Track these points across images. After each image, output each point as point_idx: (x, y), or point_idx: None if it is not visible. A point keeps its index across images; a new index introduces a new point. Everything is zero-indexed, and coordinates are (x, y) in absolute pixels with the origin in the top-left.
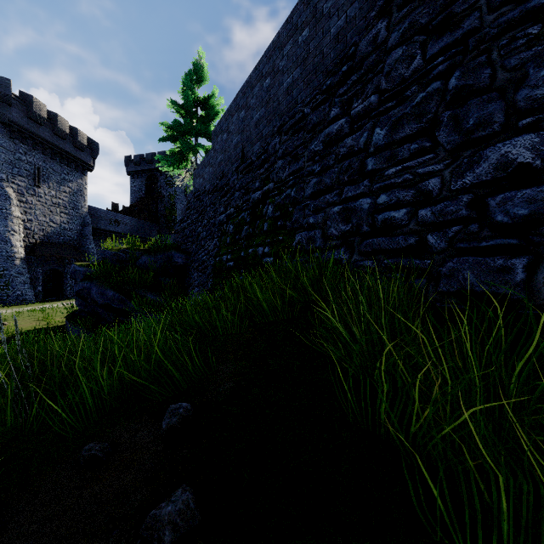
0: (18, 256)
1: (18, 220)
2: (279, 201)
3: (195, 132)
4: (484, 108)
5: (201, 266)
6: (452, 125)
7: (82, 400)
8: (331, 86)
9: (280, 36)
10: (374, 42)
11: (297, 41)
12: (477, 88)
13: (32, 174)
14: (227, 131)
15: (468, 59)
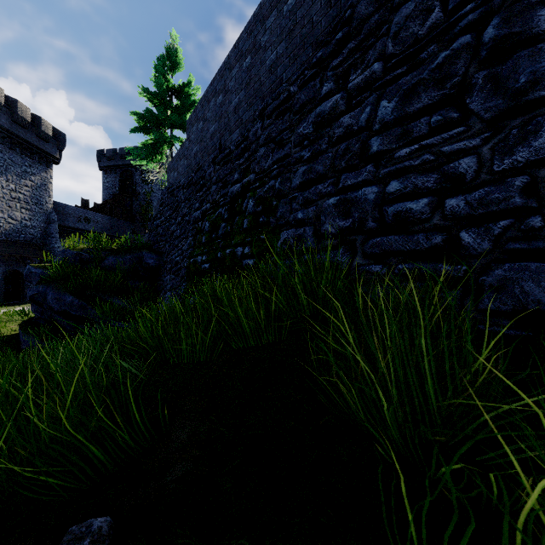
0: None
1: None
2: (261, 193)
3: (170, 123)
4: (543, 59)
5: (174, 268)
6: (491, 87)
7: None
8: (322, 58)
9: (262, 8)
10: (376, 1)
11: (281, 11)
12: (527, 36)
13: None
14: (203, 119)
15: (511, 1)
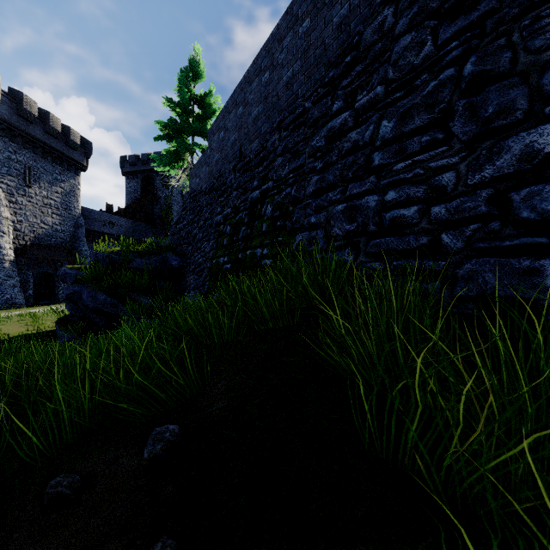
0: (7, 258)
1: (7, 221)
2: (278, 200)
3: (191, 130)
4: (505, 94)
5: (197, 269)
6: (468, 114)
7: (58, 419)
8: (333, 78)
9: (279, 28)
10: (380, 30)
11: (297, 32)
12: (496, 74)
13: (22, 174)
14: (224, 128)
15: (485, 42)
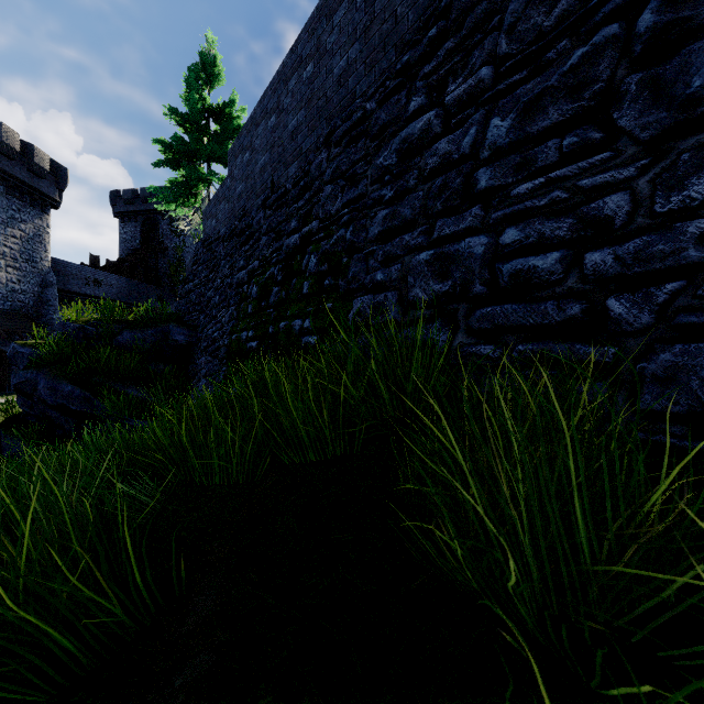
0: None
1: None
2: (326, 247)
3: (207, 155)
4: None
5: (211, 347)
6: (649, 96)
7: None
8: (409, 63)
9: None
10: None
11: (354, 1)
12: (702, 22)
13: None
14: (250, 148)
15: None
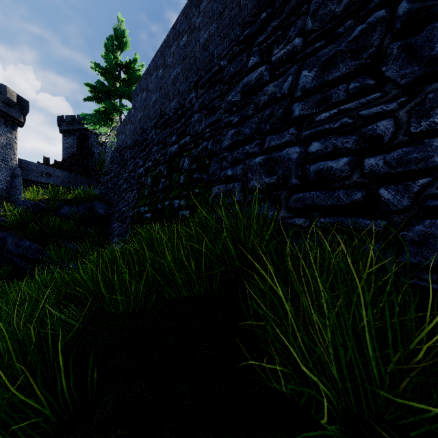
0: None
1: None
2: (195, 153)
3: (119, 94)
4: None
5: (121, 216)
6: (406, 56)
7: None
8: (248, 35)
9: None
10: None
11: None
12: None
13: None
14: (146, 89)
15: None
